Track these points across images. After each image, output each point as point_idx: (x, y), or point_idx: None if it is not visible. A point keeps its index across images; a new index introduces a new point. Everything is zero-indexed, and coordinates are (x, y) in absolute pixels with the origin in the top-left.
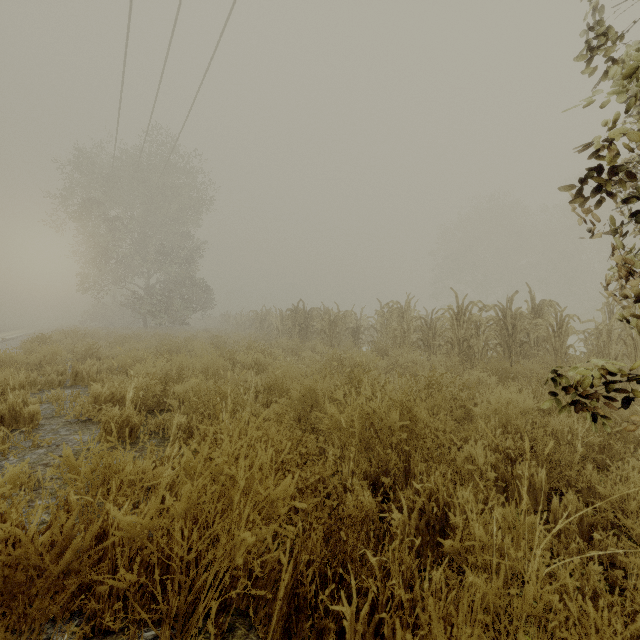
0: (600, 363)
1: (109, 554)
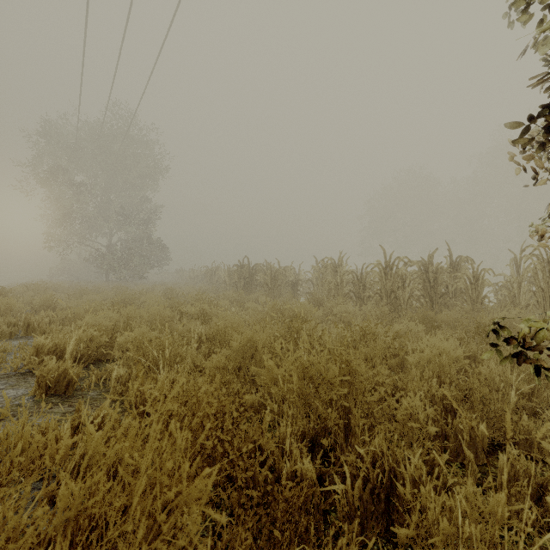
0: None
1: None
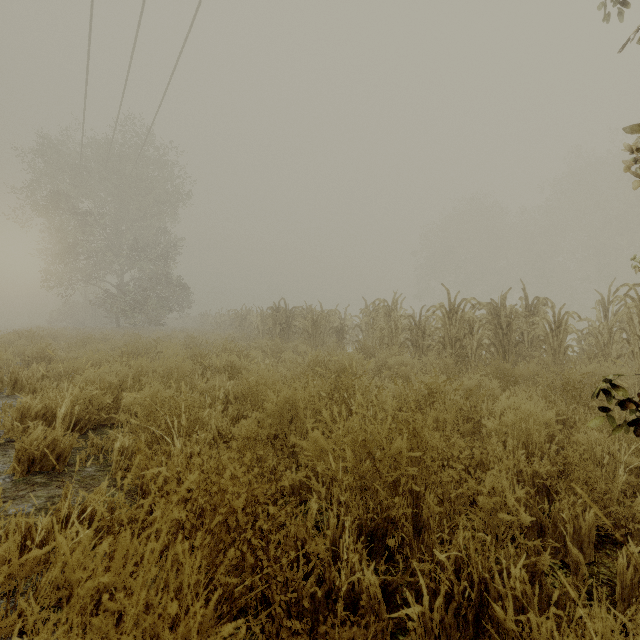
0: None
1: None
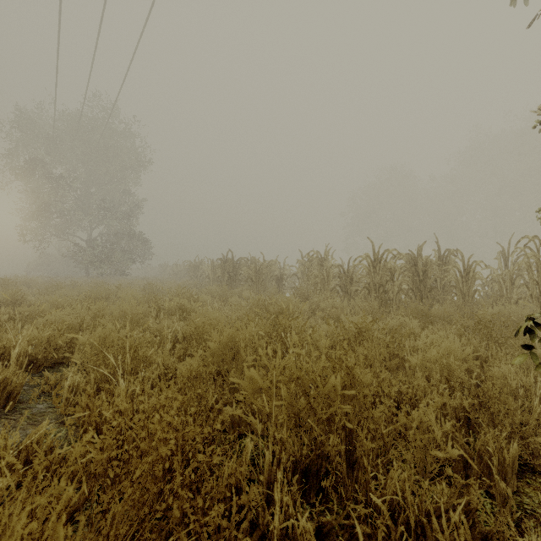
0: None
1: None
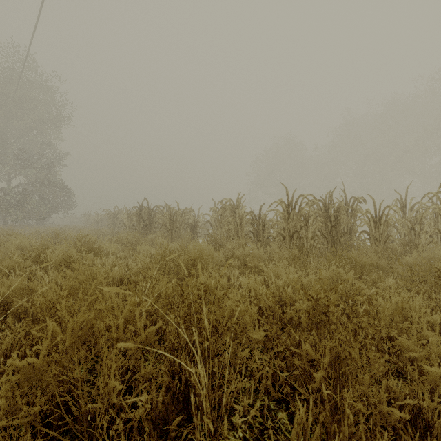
0: None
1: None
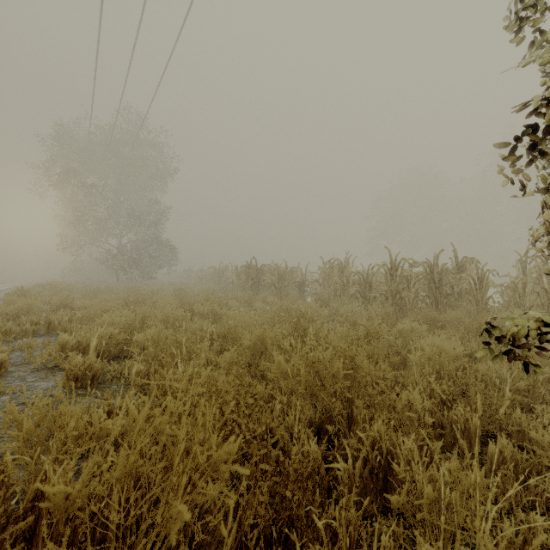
0: (538, 316)
1: (44, 519)
